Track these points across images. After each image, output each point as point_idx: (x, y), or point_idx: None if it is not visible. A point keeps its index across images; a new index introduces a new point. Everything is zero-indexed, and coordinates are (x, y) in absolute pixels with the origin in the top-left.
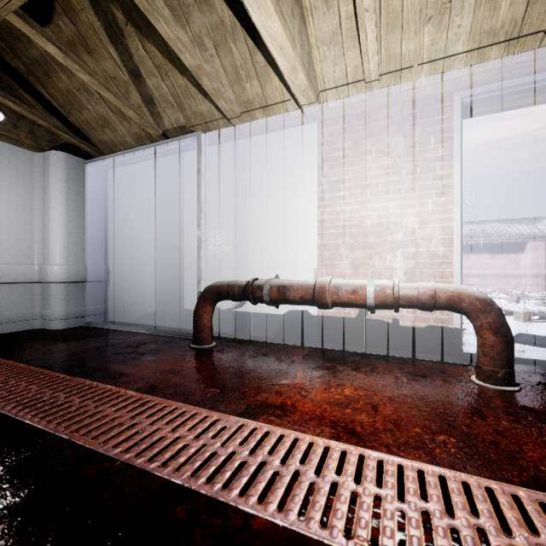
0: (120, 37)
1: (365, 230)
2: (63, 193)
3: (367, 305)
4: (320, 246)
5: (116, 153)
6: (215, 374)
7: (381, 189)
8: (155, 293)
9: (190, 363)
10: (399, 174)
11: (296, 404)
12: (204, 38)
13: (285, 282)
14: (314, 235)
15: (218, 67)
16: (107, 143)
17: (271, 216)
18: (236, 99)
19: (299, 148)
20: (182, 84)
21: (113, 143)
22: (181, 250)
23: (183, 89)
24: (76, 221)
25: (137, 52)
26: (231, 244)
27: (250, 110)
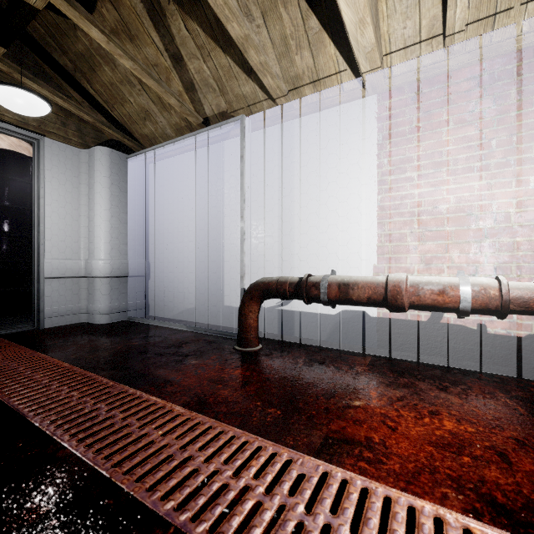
0: (162, 17)
1: (439, 217)
2: (107, 188)
3: (460, 310)
4: (380, 237)
5: (157, 145)
6: (270, 388)
7: (462, 167)
8: (195, 288)
9: (238, 371)
10: (487, 146)
11: (387, 442)
12: (251, 7)
13: (347, 279)
14: (373, 225)
15: (265, 40)
16: (148, 137)
17: (321, 204)
18: (283, 75)
19: (355, 125)
20: (224, 65)
21: (153, 136)
22: (221, 243)
23: (226, 69)
24: (119, 216)
25: (179, 33)
26: (275, 236)
27: (298, 87)
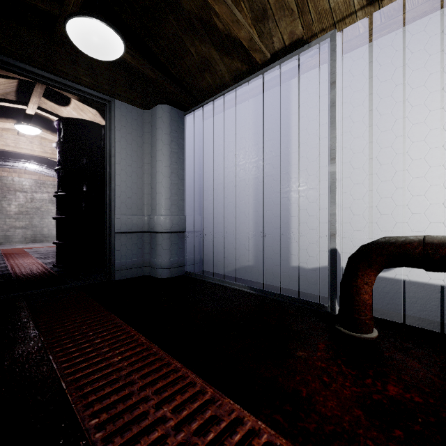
0: None
1: None
2: (167, 145)
3: None
4: None
5: (216, 95)
6: None
7: None
8: (253, 245)
9: (392, 387)
10: None
11: None
12: None
13: None
14: None
15: None
16: (205, 91)
17: None
18: None
19: None
20: None
21: (210, 90)
22: (286, 196)
23: None
24: (177, 172)
25: None
26: (367, 184)
27: None
